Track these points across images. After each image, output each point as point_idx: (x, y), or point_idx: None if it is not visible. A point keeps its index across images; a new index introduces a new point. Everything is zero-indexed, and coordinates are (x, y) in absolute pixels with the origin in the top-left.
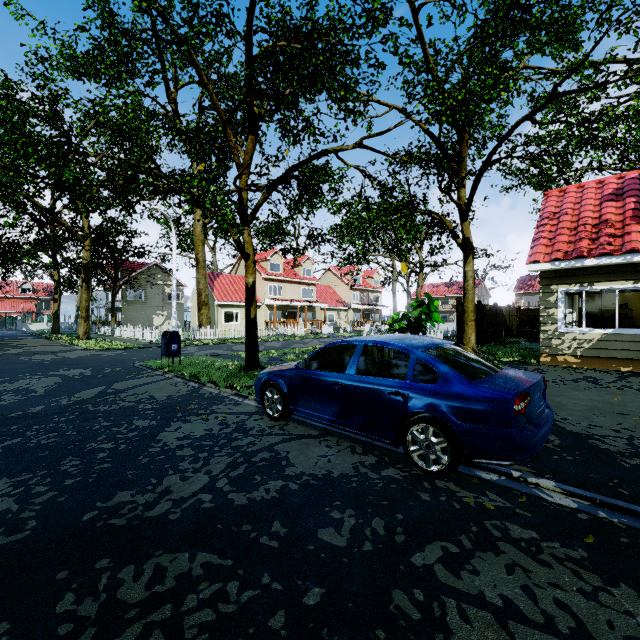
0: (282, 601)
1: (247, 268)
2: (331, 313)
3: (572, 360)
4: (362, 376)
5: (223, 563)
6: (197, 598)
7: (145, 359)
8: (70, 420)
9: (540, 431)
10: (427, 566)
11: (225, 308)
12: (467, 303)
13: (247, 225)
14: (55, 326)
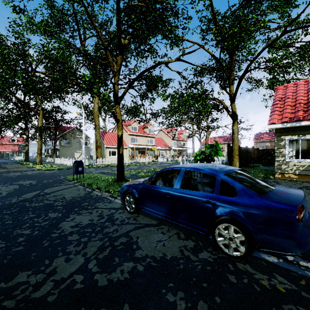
0: None
1: (118, 127)
2: (162, 151)
3: (293, 176)
4: (184, 190)
5: None
6: None
7: (66, 175)
8: (12, 213)
9: None
10: None
11: (109, 149)
12: (234, 146)
13: (118, 104)
14: (26, 158)
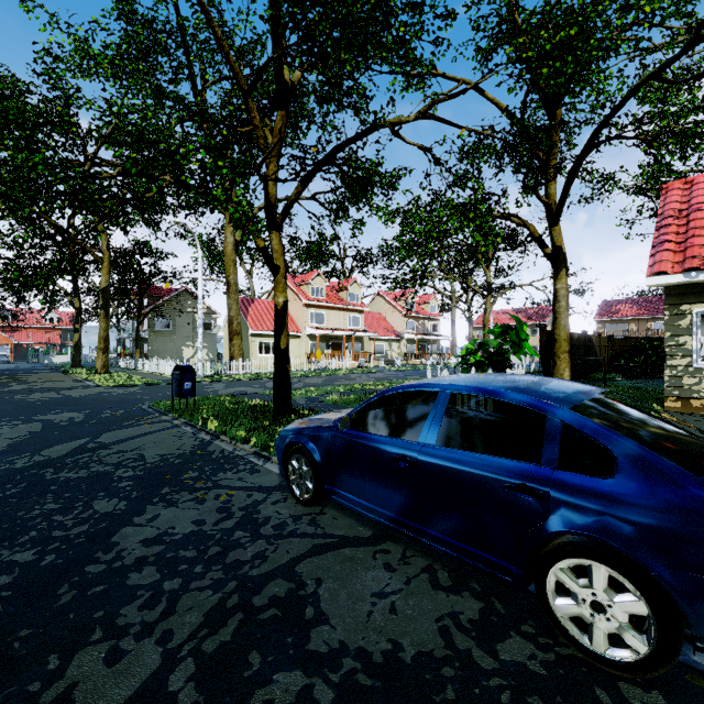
0: None
1: (276, 284)
2: (381, 344)
3: None
4: (449, 449)
5: None
6: None
7: (158, 399)
8: (5, 498)
9: None
10: None
11: (260, 338)
12: (559, 330)
13: (276, 229)
14: (75, 359)
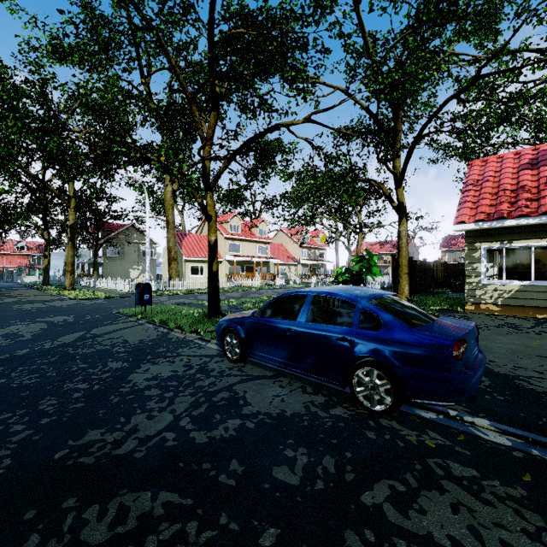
0: (239, 542)
1: (210, 228)
2: (283, 267)
3: (493, 308)
4: (312, 323)
5: (183, 502)
6: (157, 539)
7: (121, 307)
8: (51, 362)
9: (476, 374)
10: (376, 505)
11: (192, 263)
12: (401, 258)
13: (210, 190)
14: (45, 279)
